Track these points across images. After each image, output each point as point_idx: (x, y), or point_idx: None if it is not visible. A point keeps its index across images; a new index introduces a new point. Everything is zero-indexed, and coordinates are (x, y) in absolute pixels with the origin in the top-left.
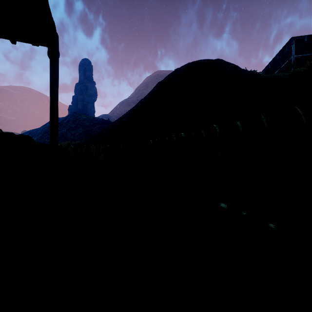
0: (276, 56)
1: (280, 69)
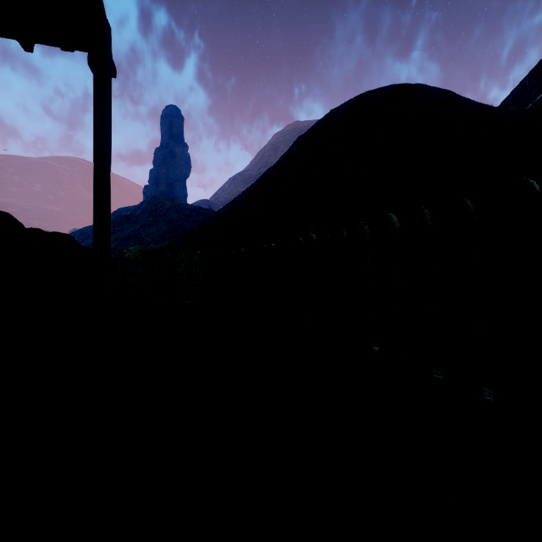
0: (524, 81)
1: (533, 104)
